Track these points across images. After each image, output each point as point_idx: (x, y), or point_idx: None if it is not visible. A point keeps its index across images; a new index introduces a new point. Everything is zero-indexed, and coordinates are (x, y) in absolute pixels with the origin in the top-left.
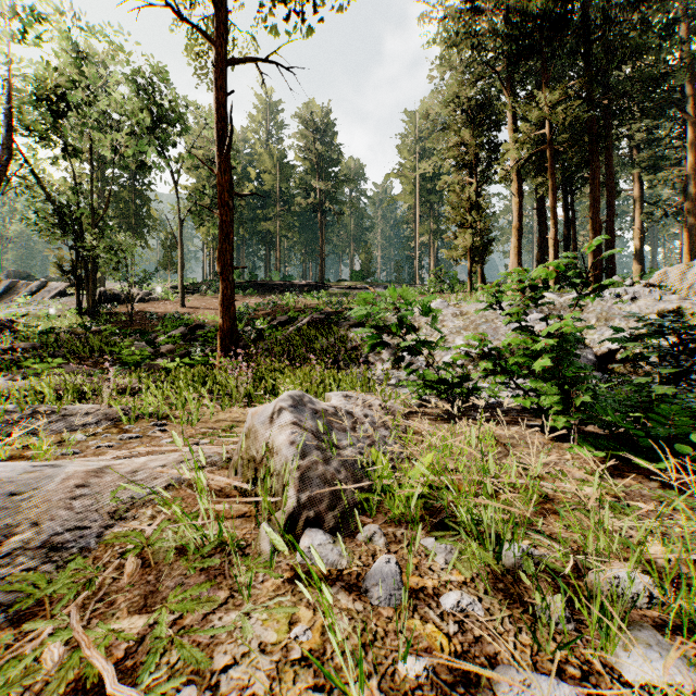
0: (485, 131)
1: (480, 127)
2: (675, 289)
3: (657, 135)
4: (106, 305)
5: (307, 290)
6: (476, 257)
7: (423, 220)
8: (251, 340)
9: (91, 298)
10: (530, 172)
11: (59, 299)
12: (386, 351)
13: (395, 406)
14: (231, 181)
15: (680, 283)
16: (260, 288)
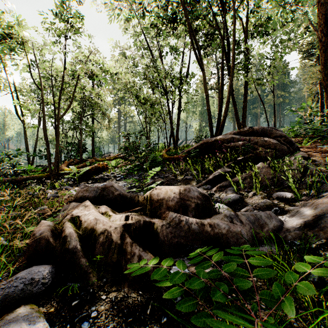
0: None
1: None
2: None
3: None
4: None
5: None
6: None
7: None
8: None
9: None
10: None
11: None
12: None
13: None
14: None
15: None
16: None
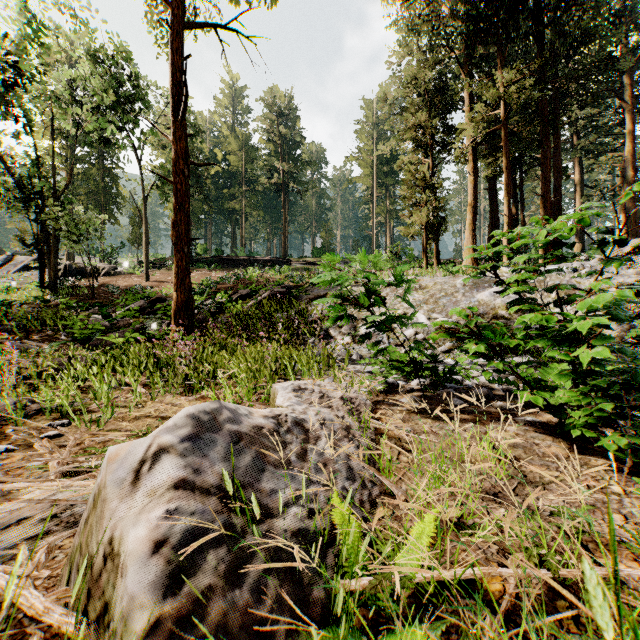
0: (439, 114)
1: (435, 111)
2: (631, 264)
3: (601, 120)
4: (70, 278)
5: (270, 265)
6: (432, 234)
7: (380, 200)
8: (211, 314)
9: (53, 271)
10: (484, 151)
11: (24, 273)
12: (346, 325)
13: (359, 395)
14: (185, 148)
15: (635, 257)
16: (225, 263)
